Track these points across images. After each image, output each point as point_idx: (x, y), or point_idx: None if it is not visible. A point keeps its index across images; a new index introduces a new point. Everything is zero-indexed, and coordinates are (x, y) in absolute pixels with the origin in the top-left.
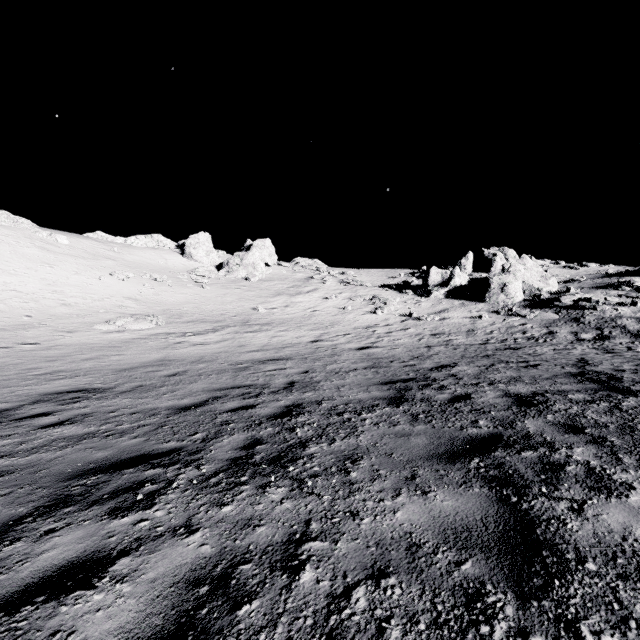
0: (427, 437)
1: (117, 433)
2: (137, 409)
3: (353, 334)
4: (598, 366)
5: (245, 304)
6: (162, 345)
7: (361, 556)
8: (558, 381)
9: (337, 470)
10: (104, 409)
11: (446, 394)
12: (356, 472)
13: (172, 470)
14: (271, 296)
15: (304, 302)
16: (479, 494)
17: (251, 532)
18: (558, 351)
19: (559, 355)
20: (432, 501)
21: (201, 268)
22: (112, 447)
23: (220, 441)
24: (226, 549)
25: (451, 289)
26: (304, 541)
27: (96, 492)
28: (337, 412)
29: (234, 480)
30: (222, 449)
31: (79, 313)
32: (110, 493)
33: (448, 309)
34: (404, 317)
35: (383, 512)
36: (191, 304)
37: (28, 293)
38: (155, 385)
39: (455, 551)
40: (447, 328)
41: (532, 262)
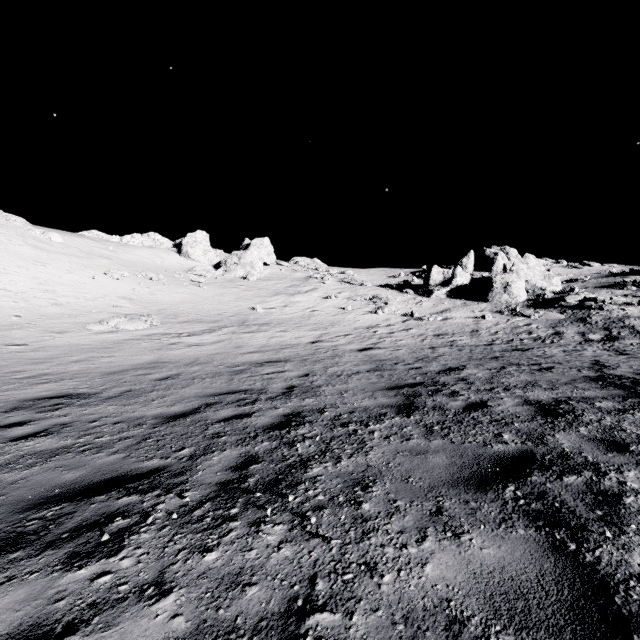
0: (447, 455)
1: (95, 447)
2: (121, 418)
3: (354, 335)
4: (617, 369)
5: (243, 304)
6: (156, 346)
7: (386, 639)
8: (579, 386)
9: (346, 500)
10: (86, 418)
11: (459, 401)
12: (369, 503)
13: (150, 498)
14: (269, 296)
15: (303, 302)
16: (526, 538)
17: (239, 595)
18: (568, 352)
19: (571, 357)
20: (468, 548)
21: (198, 267)
22: (86, 466)
23: (209, 459)
24: (205, 624)
25: (453, 289)
26: (308, 612)
27: (54, 529)
28: (341, 422)
29: (222, 513)
30: (211, 469)
31: (71, 313)
32: (71, 531)
33: (450, 309)
34: (405, 317)
35: (408, 565)
36: (187, 304)
37: (18, 292)
38: (144, 390)
39: (513, 633)
40: (450, 328)
41: (535, 261)
